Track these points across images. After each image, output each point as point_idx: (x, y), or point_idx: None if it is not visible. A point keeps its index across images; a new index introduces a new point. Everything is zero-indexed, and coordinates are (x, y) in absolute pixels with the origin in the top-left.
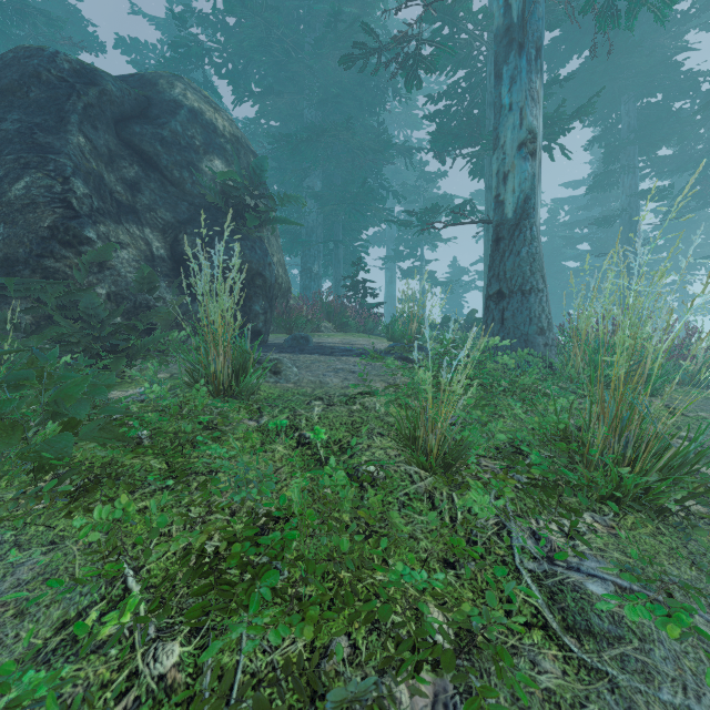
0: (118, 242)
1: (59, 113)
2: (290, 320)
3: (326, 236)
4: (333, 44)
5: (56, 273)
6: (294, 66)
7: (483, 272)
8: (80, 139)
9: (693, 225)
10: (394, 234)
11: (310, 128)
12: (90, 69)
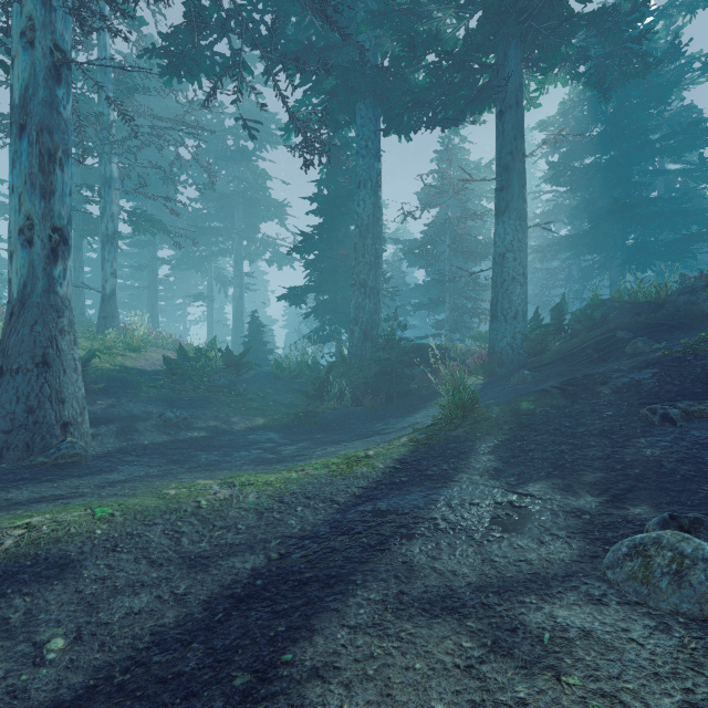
0: None
1: None
2: None
3: None
4: None
5: None
6: None
7: None
8: None
9: (189, 273)
10: None
11: None
12: None
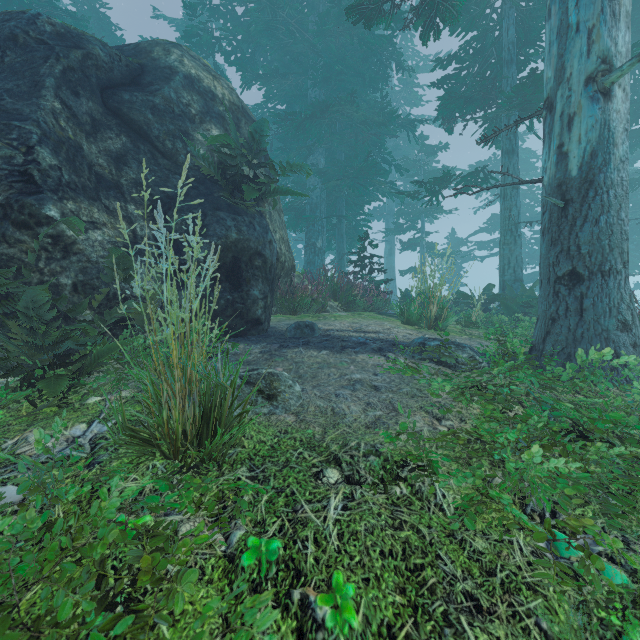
0: (90, 221)
1: (33, 77)
2: (293, 300)
3: (329, 212)
4: (337, 18)
5: (10, 261)
6: (299, 46)
7: (482, 242)
8: (55, 105)
9: None
10: (393, 208)
11: (314, 105)
12: (76, 33)
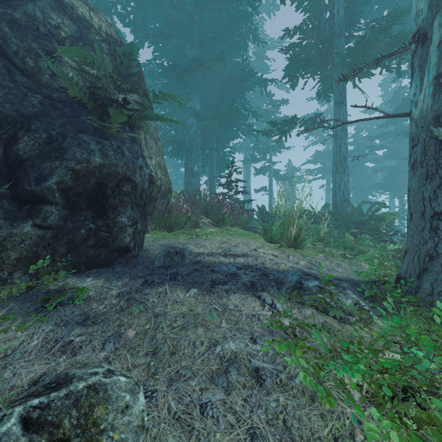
0: None
1: None
2: (169, 219)
3: (204, 145)
4: None
5: None
6: (179, 15)
7: (310, 170)
8: None
9: None
10: (249, 144)
11: (191, 61)
12: None
